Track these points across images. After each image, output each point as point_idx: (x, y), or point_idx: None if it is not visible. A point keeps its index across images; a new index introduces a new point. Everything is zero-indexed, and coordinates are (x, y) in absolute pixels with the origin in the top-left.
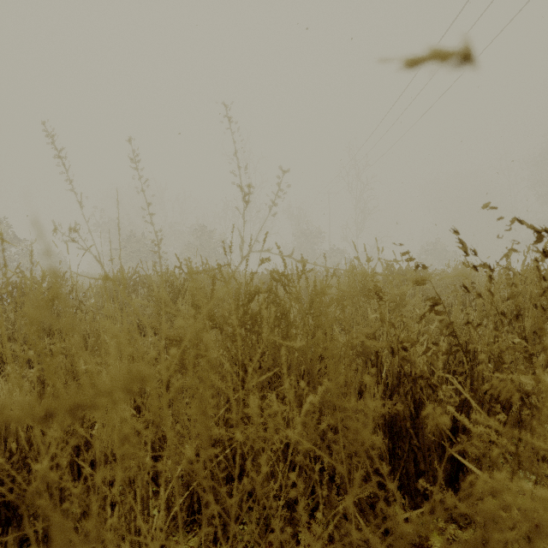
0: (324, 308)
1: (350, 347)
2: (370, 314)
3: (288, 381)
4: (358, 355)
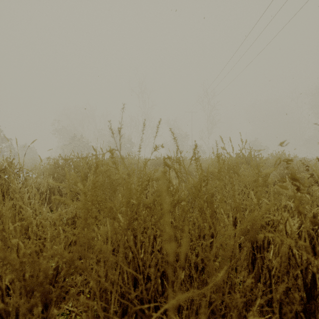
0: None
1: (241, 231)
2: (253, 197)
3: (183, 274)
4: (248, 239)
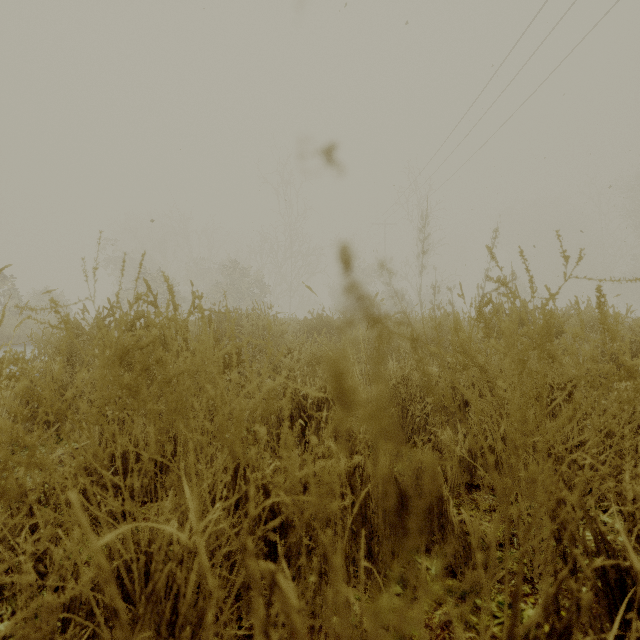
0: (405, 373)
1: None
2: None
3: None
4: None
